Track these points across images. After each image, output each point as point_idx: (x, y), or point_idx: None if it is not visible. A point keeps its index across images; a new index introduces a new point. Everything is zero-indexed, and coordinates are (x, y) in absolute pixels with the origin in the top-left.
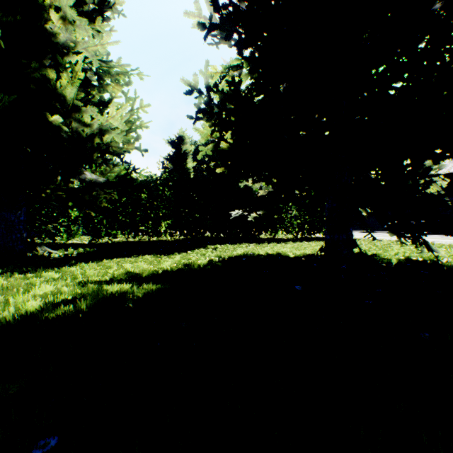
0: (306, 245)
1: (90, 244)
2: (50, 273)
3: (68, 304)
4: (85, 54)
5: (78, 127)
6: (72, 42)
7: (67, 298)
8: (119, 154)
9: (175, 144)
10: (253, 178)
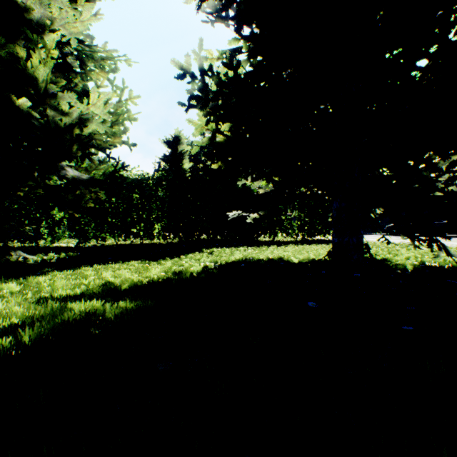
0: (309, 248)
1: (77, 248)
2: (11, 285)
3: (10, 332)
4: (63, 33)
5: (55, 116)
6: (48, 19)
7: (10, 324)
8: (104, 148)
9: (171, 144)
10: (252, 175)
